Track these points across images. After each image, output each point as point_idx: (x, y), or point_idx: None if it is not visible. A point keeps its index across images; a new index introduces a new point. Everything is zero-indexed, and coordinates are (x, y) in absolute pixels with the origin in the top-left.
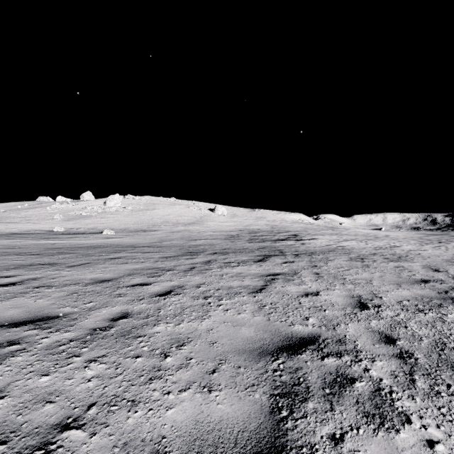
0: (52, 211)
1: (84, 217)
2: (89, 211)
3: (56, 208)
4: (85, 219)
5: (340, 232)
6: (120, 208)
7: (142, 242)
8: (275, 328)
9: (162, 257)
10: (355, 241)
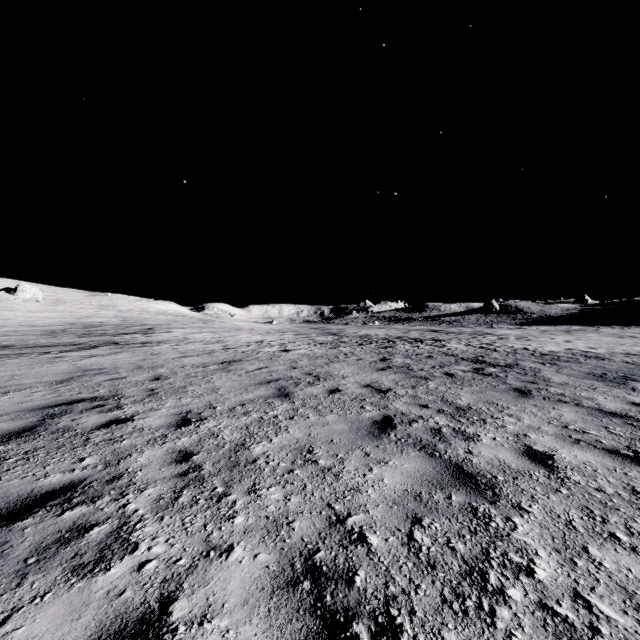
0: None
1: None
2: None
3: None
4: None
5: (211, 325)
6: None
7: None
8: (82, 368)
9: None
10: (208, 333)
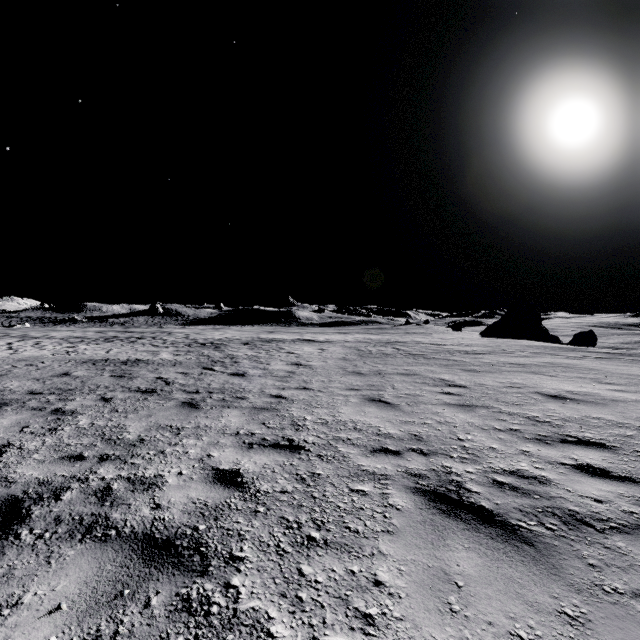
0: None
1: None
2: None
3: None
4: None
5: None
6: None
7: None
8: None
9: None
10: None
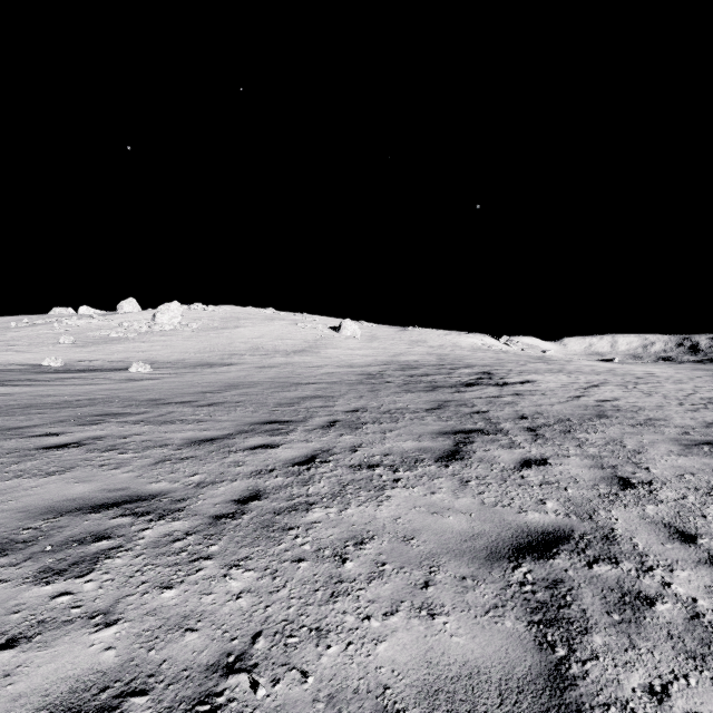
0: (60, 331)
1: (113, 340)
2: (123, 331)
3: (69, 326)
4: (113, 344)
5: (563, 367)
6: (179, 326)
7: (185, 392)
8: None
9: (189, 443)
10: (614, 387)
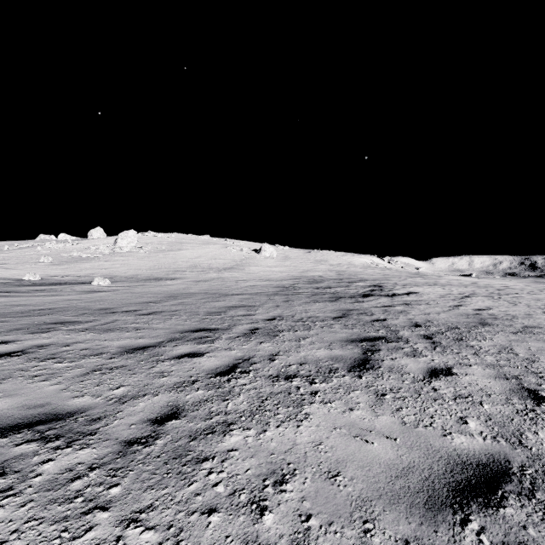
0: (42, 252)
1: (83, 260)
2: (91, 252)
3: (49, 249)
4: (82, 263)
5: (436, 280)
6: (135, 249)
7: (132, 302)
8: None
9: (123, 351)
10: (483, 297)
